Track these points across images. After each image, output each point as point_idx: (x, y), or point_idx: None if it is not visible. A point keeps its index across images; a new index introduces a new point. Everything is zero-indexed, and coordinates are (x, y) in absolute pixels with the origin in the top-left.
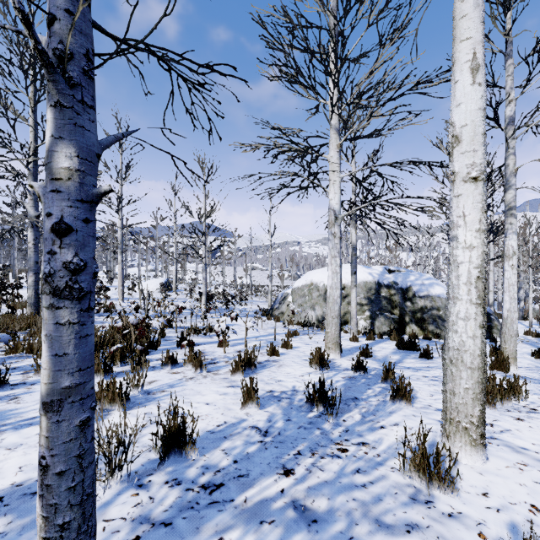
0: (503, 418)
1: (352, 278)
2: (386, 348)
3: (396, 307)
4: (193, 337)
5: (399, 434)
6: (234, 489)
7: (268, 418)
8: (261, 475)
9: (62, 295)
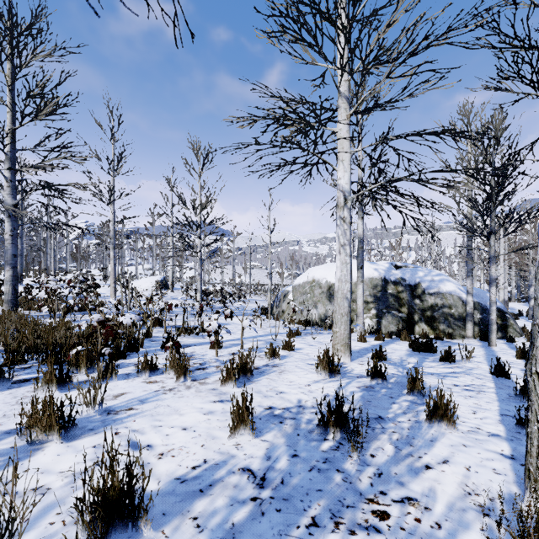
0: None
1: (358, 272)
2: (398, 349)
3: (404, 305)
4: (184, 338)
5: (455, 479)
6: None
7: (266, 452)
8: None
9: None
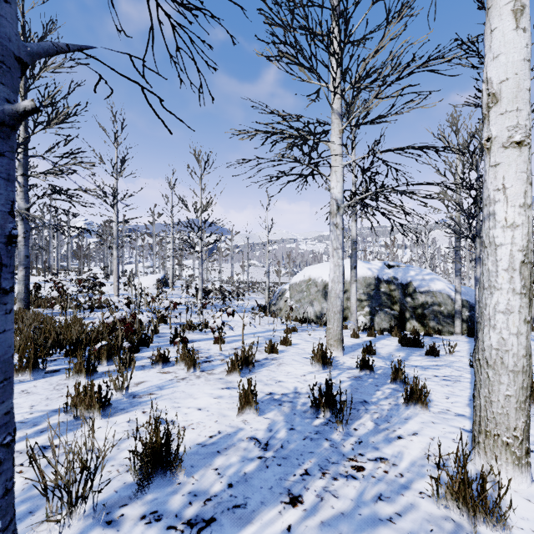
0: (532, 424)
1: (352, 272)
2: (388, 344)
3: (397, 303)
4: (188, 334)
5: (420, 446)
6: (229, 527)
7: (269, 426)
8: (261, 505)
9: None
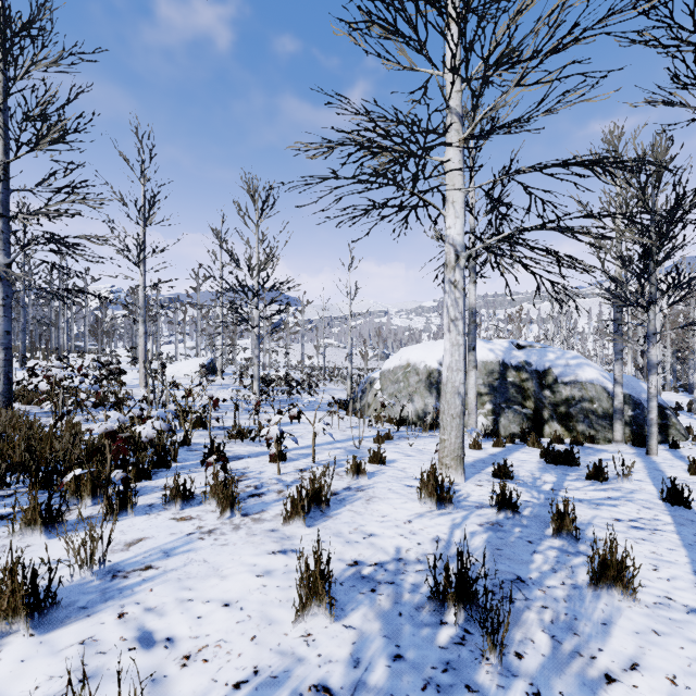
0: None
1: (469, 355)
2: (526, 460)
3: (530, 398)
4: (234, 445)
5: None
6: None
7: (353, 650)
8: None
9: None
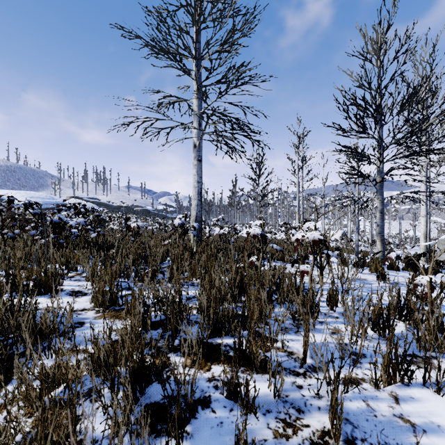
0: None
1: None
2: None
3: None
4: None
5: None
6: None
7: None
8: None
9: (357, 233)
